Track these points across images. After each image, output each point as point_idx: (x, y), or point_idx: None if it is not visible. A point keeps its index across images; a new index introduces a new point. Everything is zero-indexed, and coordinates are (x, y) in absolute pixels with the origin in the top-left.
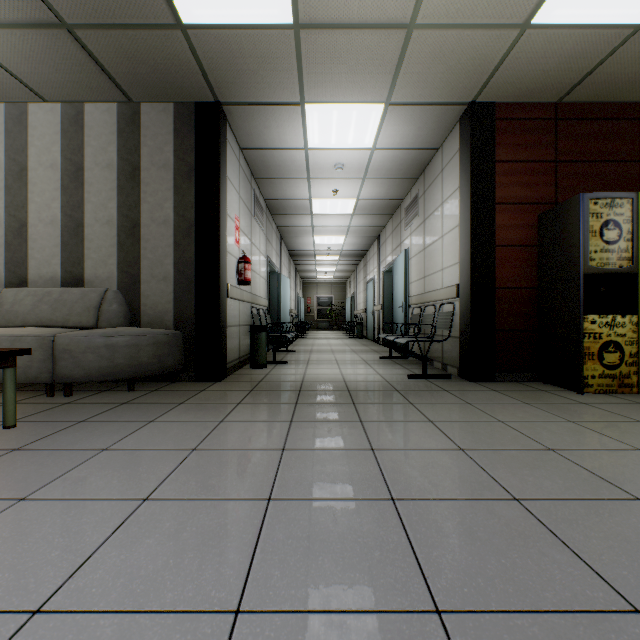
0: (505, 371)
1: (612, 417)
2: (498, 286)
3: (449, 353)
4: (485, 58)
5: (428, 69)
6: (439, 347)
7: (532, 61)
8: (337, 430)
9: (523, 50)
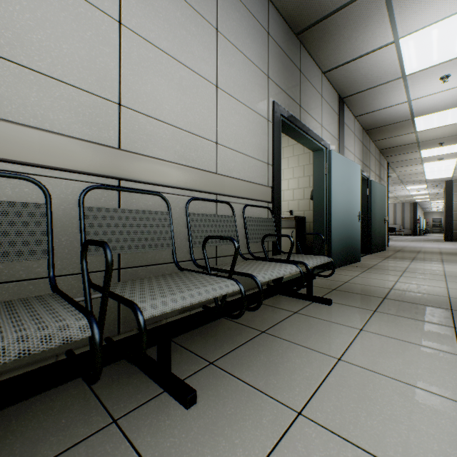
0: None
1: None
2: None
3: None
4: None
5: None
6: None
7: None
8: (434, 237)
9: None
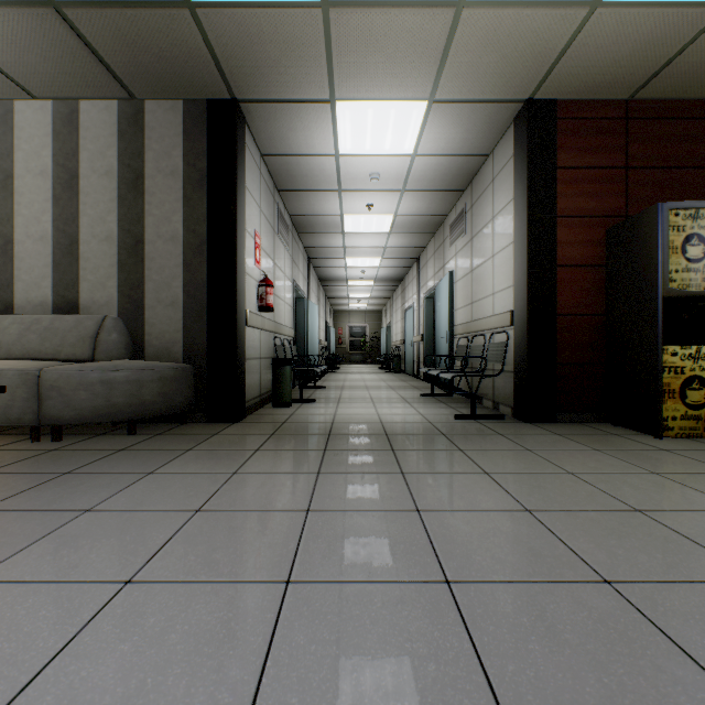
0: (568, 411)
1: (703, 467)
2: (559, 312)
3: (501, 390)
4: (547, 44)
5: (479, 58)
6: (489, 383)
7: (602, 48)
8: (374, 484)
9: (592, 34)
